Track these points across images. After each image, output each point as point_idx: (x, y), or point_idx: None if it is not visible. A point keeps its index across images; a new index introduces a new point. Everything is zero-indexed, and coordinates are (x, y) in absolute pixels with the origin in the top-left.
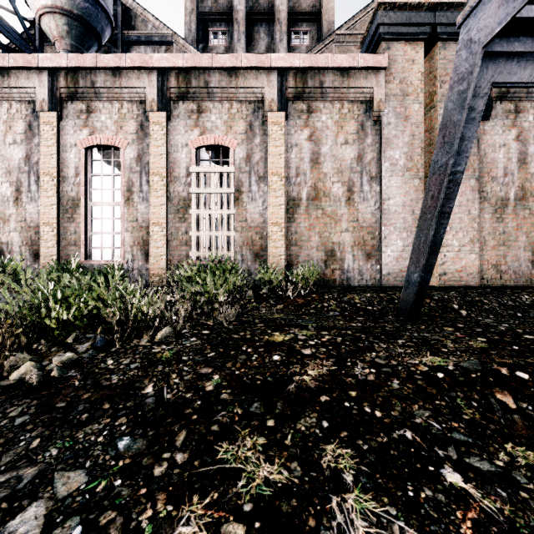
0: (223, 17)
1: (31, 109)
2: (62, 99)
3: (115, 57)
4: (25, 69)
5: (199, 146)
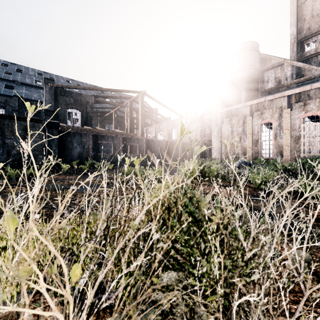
0: (313, 35)
1: (244, 117)
2: (253, 112)
3: (271, 96)
4: (243, 107)
5: (304, 117)
